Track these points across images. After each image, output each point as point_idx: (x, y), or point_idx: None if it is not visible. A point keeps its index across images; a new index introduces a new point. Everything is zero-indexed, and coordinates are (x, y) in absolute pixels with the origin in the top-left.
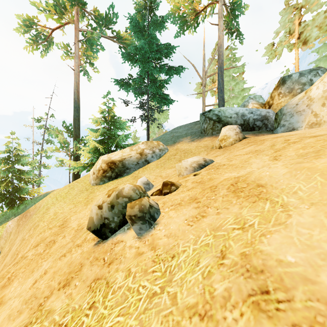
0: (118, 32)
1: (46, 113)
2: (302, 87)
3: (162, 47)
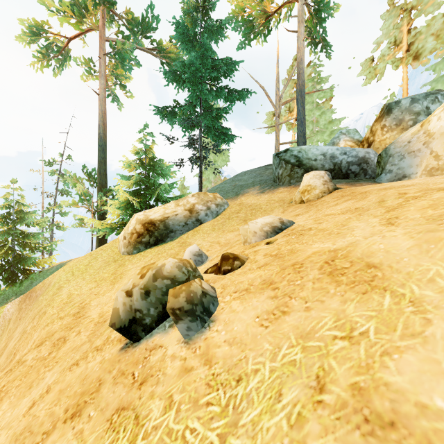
0: (160, 42)
1: (60, 154)
2: (415, 117)
3: (220, 62)
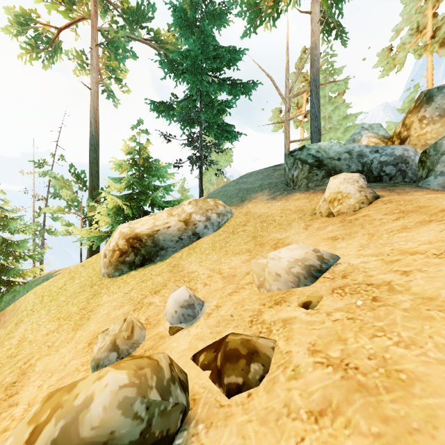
0: (157, 33)
1: (52, 154)
2: None
3: (223, 51)
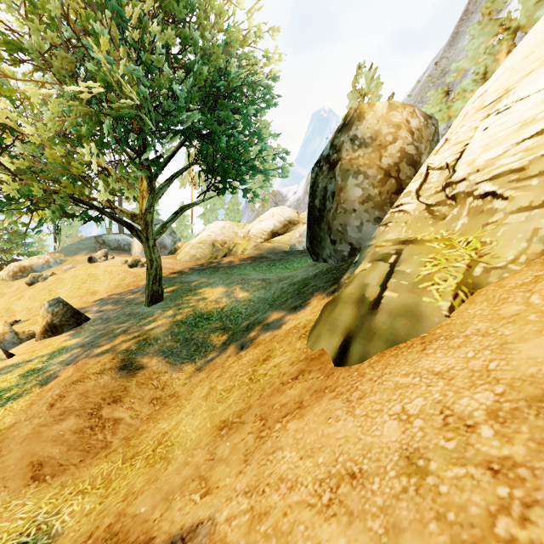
0: None
1: None
2: None
3: None
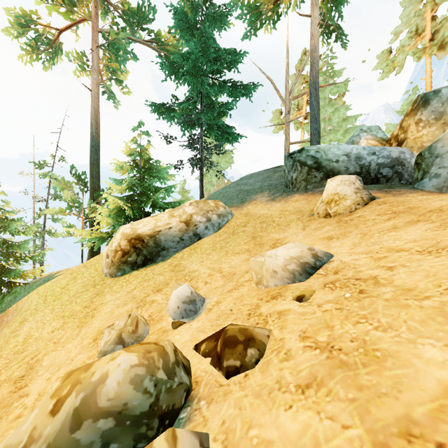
0: (158, 34)
1: (52, 155)
2: None
3: (223, 53)
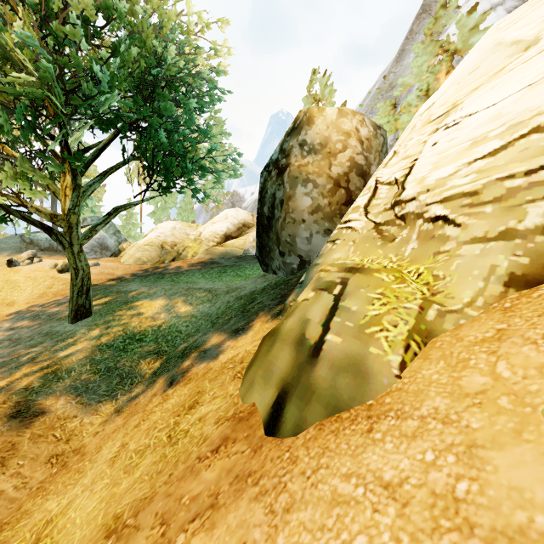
0: None
1: None
2: None
3: None
